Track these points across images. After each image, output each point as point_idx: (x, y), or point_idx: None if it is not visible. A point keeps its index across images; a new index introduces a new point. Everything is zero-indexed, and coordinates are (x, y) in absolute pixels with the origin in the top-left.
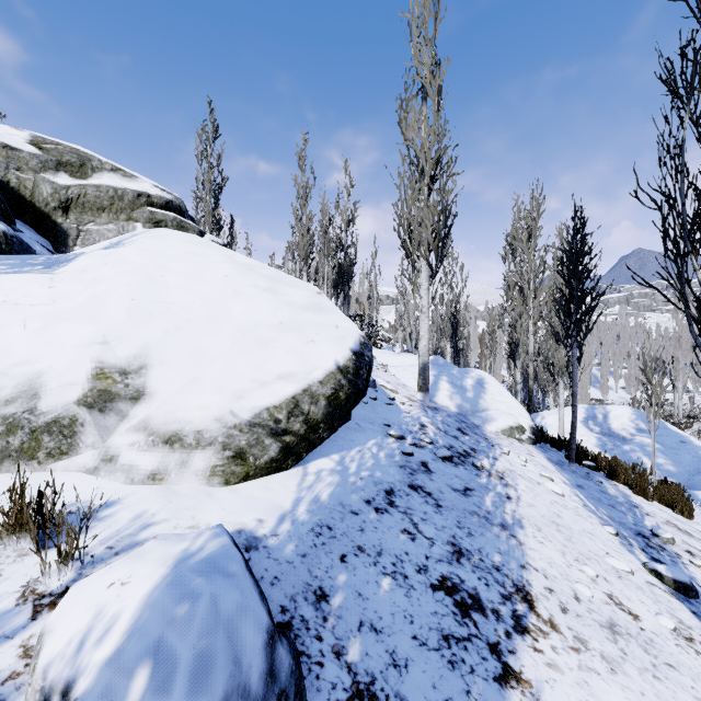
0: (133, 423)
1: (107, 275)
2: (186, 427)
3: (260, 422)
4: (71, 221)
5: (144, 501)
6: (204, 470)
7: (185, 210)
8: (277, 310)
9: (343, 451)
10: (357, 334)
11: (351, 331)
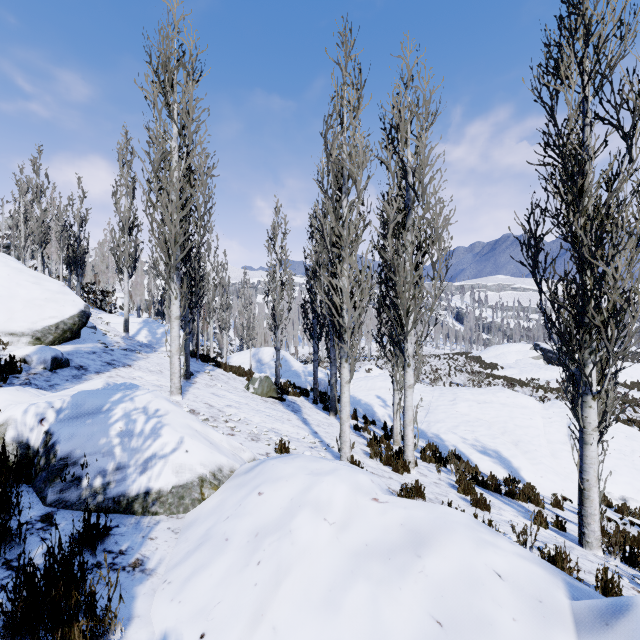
0: None
1: None
2: (16, 331)
3: (45, 330)
4: None
5: (10, 347)
6: (26, 342)
7: None
8: (43, 293)
9: (77, 344)
10: (83, 304)
11: (80, 303)
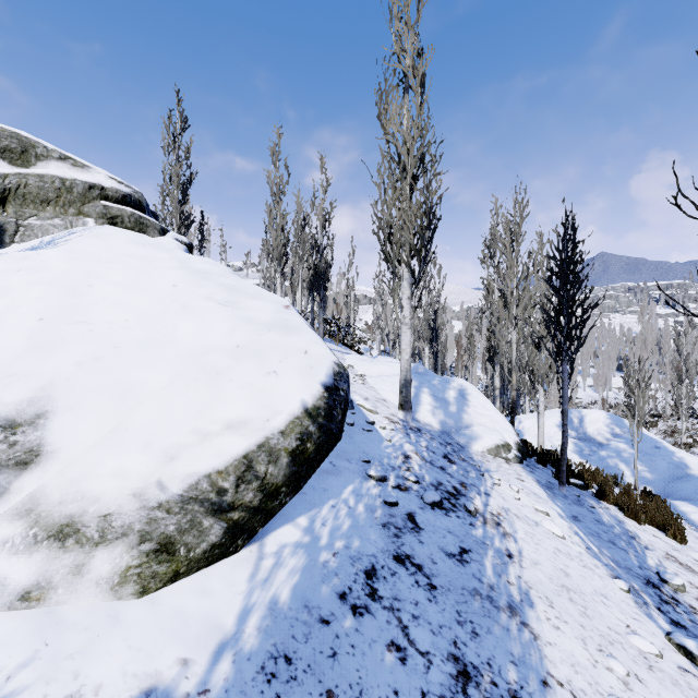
0: (14, 502)
1: (17, 285)
2: (90, 509)
3: (196, 495)
4: (9, 215)
5: (0, 647)
6: (110, 576)
7: (146, 205)
8: (234, 330)
9: (312, 510)
10: (330, 362)
11: (322, 358)
